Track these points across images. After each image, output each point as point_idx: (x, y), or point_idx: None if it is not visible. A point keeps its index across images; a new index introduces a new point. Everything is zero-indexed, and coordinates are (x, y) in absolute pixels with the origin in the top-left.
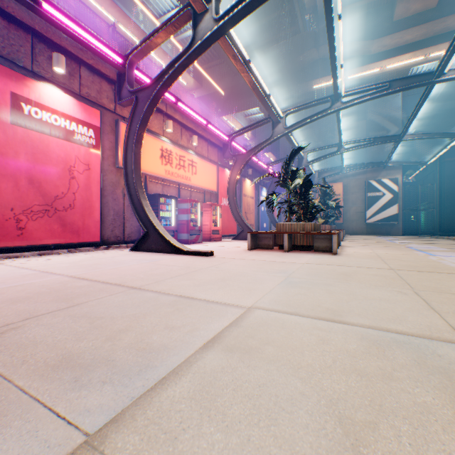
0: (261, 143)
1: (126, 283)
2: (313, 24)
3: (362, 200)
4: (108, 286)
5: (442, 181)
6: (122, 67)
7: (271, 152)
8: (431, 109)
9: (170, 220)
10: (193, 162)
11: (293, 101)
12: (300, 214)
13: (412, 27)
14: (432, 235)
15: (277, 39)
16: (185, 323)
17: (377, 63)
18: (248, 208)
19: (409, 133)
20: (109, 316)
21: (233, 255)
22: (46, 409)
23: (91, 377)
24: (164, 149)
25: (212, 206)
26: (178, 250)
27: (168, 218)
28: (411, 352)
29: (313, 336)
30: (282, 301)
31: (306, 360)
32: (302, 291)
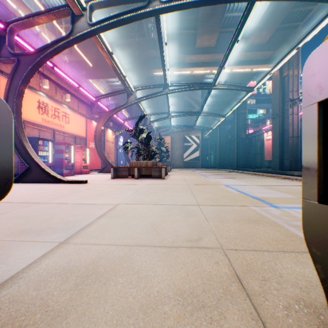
0: (120, 106)
1: (30, 201)
2: (154, 31)
3: (182, 147)
4: (16, 203)
5: (220, 139)
6: (3, 32)
7: (127, 111)
8: (215, 99)
9: (47, 158)
10: (67, 114)
11: (141, 78)
12: (145, 155)
13: (204, 54)
14: (215, 168)
15: (131, 36)
16: (85, 212)
17: (189, 69)
18: (110, 150)
19: (206, 110)
20: (34, 215)
21: (102, 182)
22: (33, 241)
23: (46, 232)
24: (41, 102)
25: (83, 148)
26: (58, 180)
27: (46, 156)
28: (180, 209)
29: (146, 209)
30: (134, 200)
31: (143, 215)
32: (144, 196)
